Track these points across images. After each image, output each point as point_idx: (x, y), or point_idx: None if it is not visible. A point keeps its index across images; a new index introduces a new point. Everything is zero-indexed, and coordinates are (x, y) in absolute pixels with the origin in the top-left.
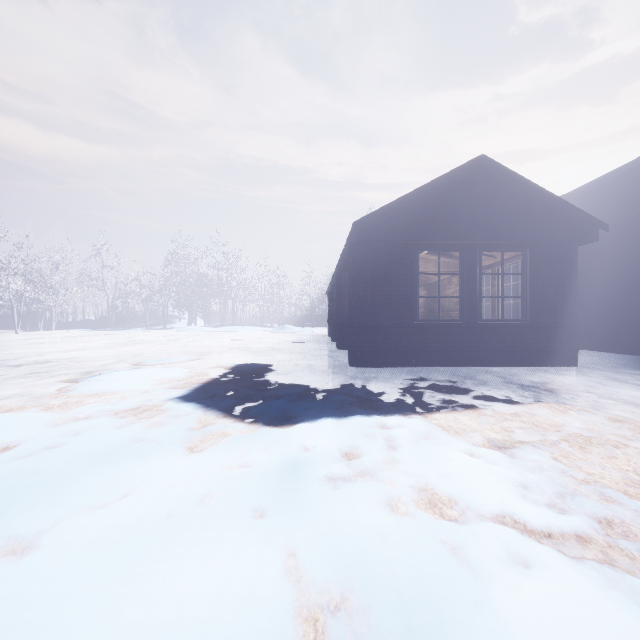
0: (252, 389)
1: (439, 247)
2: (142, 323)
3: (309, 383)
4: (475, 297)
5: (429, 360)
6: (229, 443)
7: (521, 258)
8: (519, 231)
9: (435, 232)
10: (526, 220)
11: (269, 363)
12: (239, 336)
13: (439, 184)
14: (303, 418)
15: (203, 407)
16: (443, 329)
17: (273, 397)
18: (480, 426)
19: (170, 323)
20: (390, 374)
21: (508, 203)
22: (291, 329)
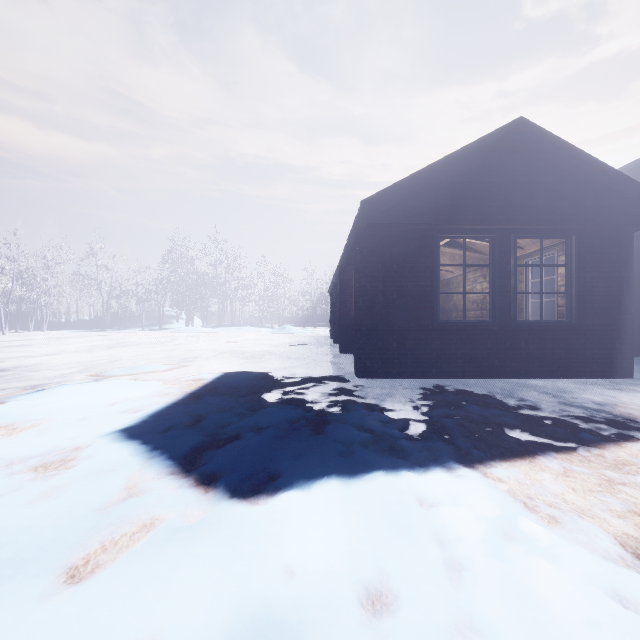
0: (228, 416)
1: (465, 233)
2: (138, 323)
3: (306, 404)
4: (508, 294)
5: (453, 370)
6: (145, 558)
7: (557, 248)
8: (565, 212)
9: (462, 213)
10: (574, 199)
11: (260, 372)
12: (235, 337)
13: (467, 154)
14: (291, 481)
15: (145, 453)
16: (470, 333)
17: (254, 431)
18: (581, 499)
19: (167, 323)
20: (407, 389)
21: (552, 178)
22: (291, 330)
